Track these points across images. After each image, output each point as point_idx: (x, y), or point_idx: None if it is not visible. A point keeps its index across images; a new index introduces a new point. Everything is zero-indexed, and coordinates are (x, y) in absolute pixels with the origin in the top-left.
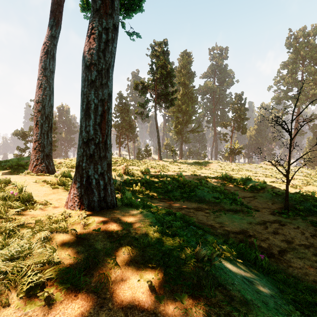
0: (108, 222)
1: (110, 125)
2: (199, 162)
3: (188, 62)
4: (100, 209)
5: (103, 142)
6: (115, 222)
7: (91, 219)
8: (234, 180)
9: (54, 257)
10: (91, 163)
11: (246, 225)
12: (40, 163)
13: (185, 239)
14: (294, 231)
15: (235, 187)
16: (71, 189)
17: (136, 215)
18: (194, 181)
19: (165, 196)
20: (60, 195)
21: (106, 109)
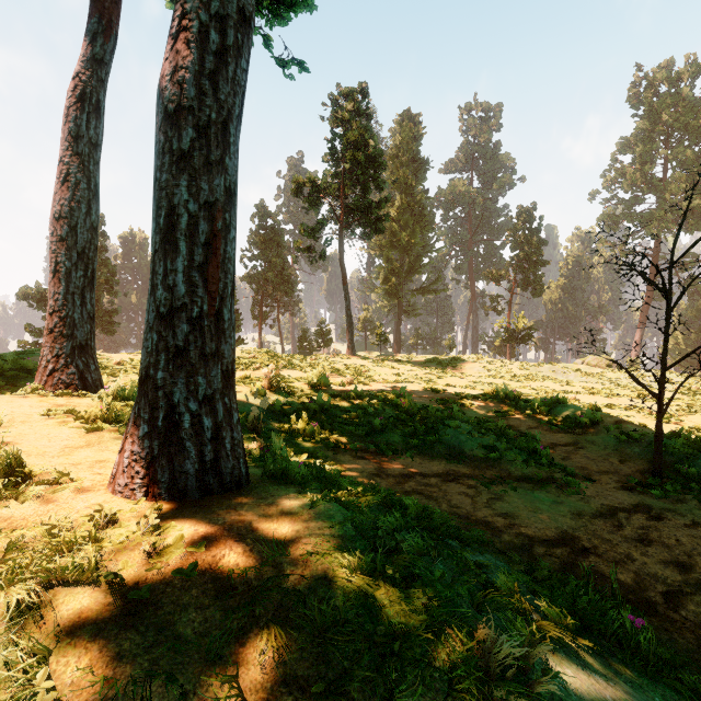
0: (220, 539)
1: (232, 271)
2: (439, 360)
3: (413, 137)
4: (204, 495)
5: (213, 316)
6: (240, 538)
7: (174, 529)
8: (525, 402)
9: (36, 686)
10: (179, 370)
11: (571, 519)
12: (63, 366)
13: (442, 596)
14: (688, 533)
15: (528, 420)
16: (125, 440)
17: (301, 513)
18: (433, 406)
19: (367, 445)
20: (104, 450)
21: (221, 228)
